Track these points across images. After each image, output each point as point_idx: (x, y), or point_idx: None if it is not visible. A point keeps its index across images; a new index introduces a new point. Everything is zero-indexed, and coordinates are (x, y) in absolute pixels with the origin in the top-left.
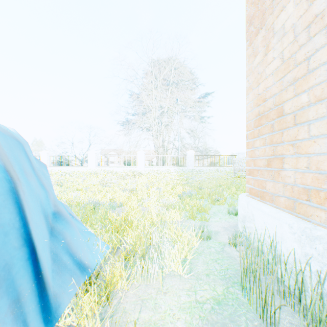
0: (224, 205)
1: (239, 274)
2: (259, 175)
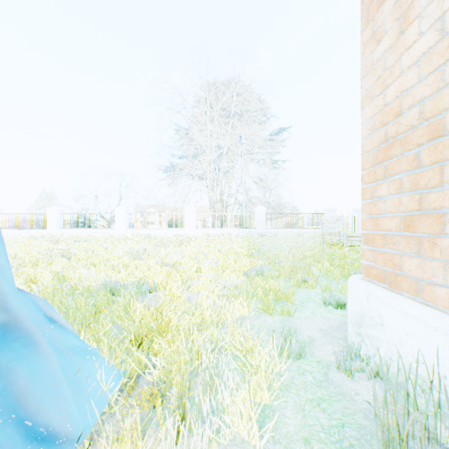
0: (314, 288)
1: (367, 437)
2: (387, 245)
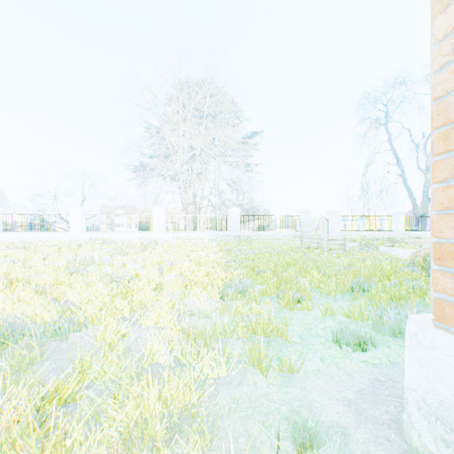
0: (311, 310)
1: None
2: None
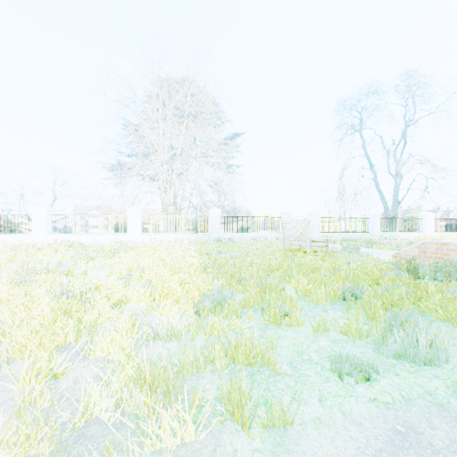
0: (300, 326)
1: None
2: None
